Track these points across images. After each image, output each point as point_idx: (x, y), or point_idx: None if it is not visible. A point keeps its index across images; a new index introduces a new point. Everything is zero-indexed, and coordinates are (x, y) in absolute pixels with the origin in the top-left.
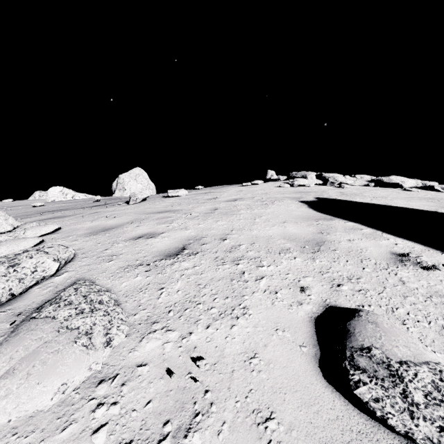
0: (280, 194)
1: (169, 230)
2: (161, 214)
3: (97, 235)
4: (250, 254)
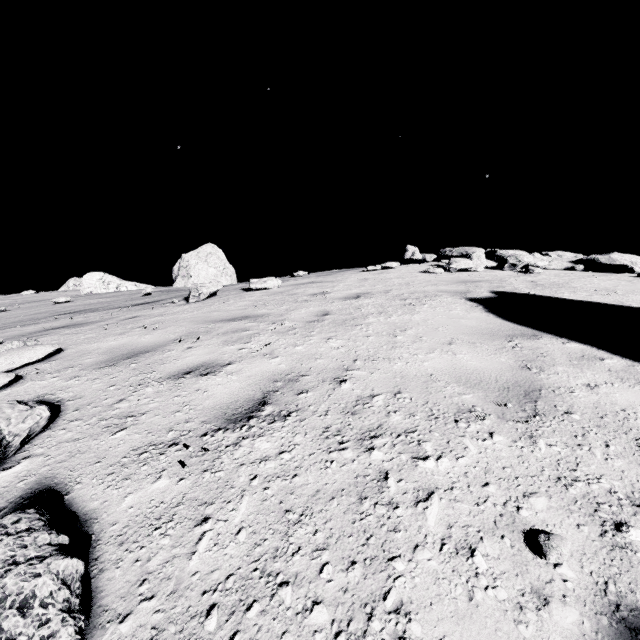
0: (431, 286)
1: (242, 358)
2: (233, 324)
3: (115, 366)
4: (395, 420)
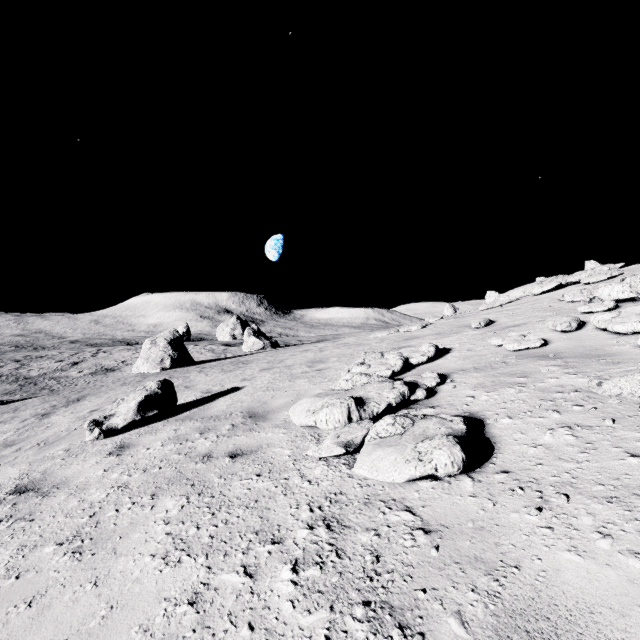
0: None
1: None
2: None
3: None
4: None
